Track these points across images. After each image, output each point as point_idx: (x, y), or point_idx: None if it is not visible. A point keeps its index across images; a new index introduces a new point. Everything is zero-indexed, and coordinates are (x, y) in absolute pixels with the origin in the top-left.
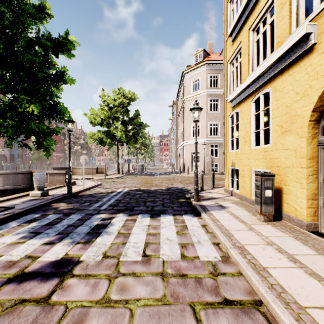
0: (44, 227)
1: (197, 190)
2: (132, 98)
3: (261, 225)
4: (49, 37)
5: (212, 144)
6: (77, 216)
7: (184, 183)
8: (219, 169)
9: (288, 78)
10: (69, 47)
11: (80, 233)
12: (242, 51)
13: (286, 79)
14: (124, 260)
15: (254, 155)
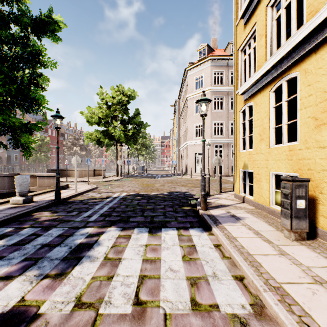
0: (9, 248)
1: (204, 197)
2: (132, 96)
3: (293, 246)
4: (25, 12)
5: (217, 145)
6: (58, 231)
7: (187, 186)
8: (224, 171)
9: (326, 54)
10: (53, 27)
11: (54, 258)
12: (258, 34)
13: (324, 57)
14: (106, 313)
15: (275, 155)
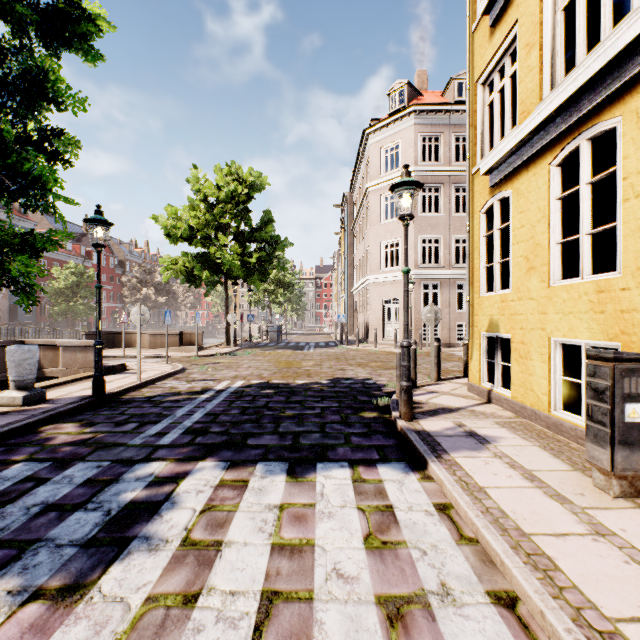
0: None
1: (408, 392)
2: (258, 185)
3: (619, 510)
4: None
5: (427, 282)
6: (87, 471)
7: (369, 366)
8: (441, 335)
9: None
10: (85, 29)
11: (65, 541)
12: (522, 43)
13: None
14: None
15: (562, 303)
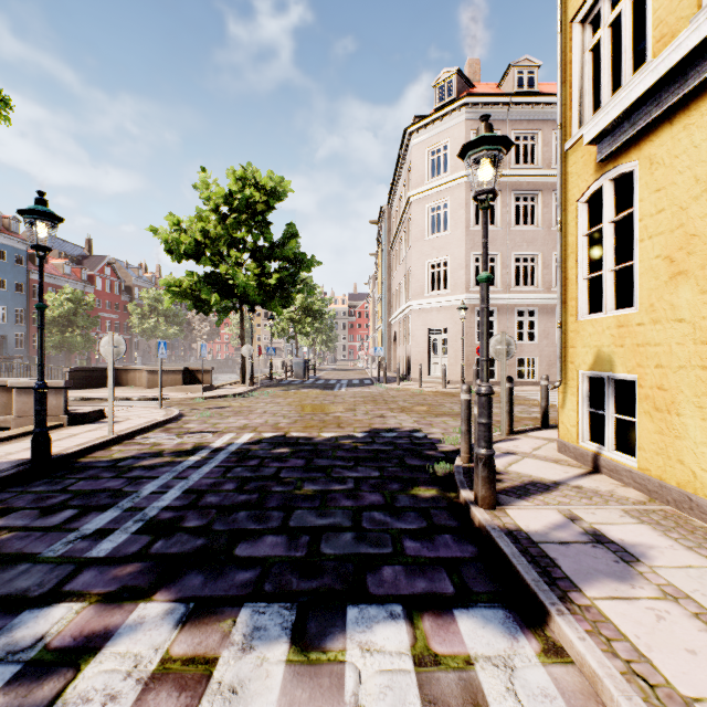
0: None
1: (489, 464)
2: (279, 192)
3: None
4: None
5: None
6: None
7: (415, 411)
8: (498, 372)
9: None
10: None
11: None
12: None
13: None
14: None
15: None
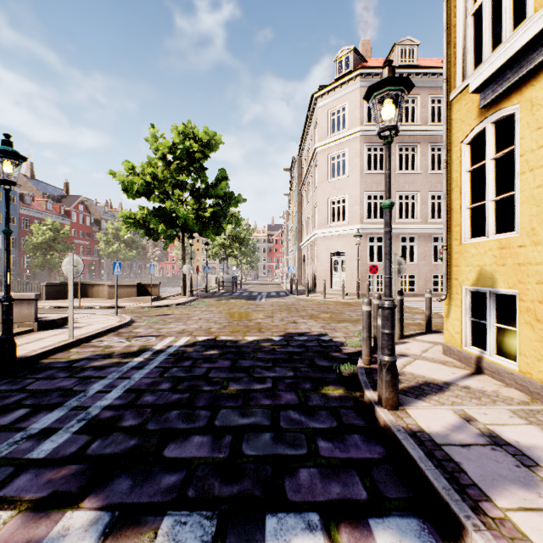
0: None
1: (392, 370)
2: (212, 143)
3: None
4: None
5: (373, 236)
6: None
7: (321, 318)
8: None
9: None
10: None
11: None
12: None
13: None
14: None
15: None
